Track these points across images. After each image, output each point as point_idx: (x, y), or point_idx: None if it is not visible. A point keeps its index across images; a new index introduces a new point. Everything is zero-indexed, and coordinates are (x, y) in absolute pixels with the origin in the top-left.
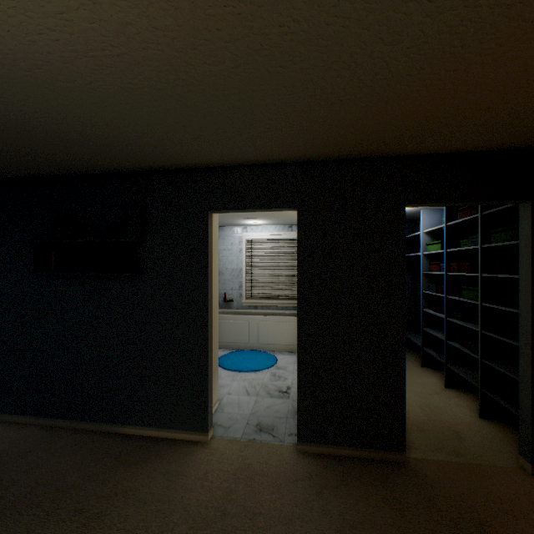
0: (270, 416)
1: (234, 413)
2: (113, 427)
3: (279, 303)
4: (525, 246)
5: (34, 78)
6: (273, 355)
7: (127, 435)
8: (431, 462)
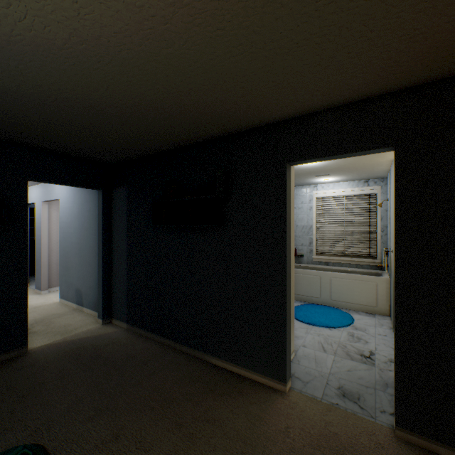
0: (353, 382)
1: (310, 368)
2: (204, 356)
3: (352, 260)
4: None
5: (145, 52)
6: (347, 313)
7: (214, 366)
8: None
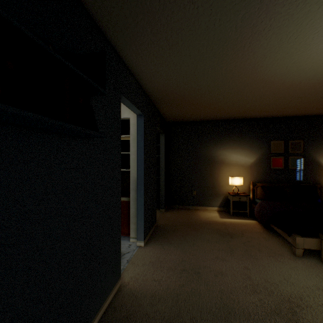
0: None
1: None
2: None
3: None
4: (162, 146)
5: None
6: None
7: None
8: (158, 221)
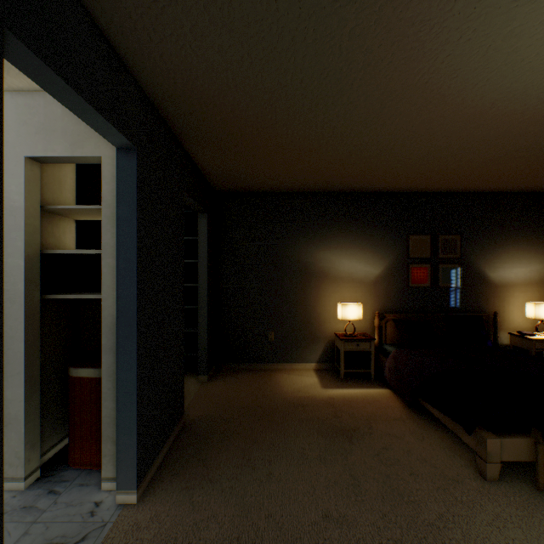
0: None
1: None
2: None
3: None
4: (204, 241)
5: None
6: None
7: None
8: (190, 409)
